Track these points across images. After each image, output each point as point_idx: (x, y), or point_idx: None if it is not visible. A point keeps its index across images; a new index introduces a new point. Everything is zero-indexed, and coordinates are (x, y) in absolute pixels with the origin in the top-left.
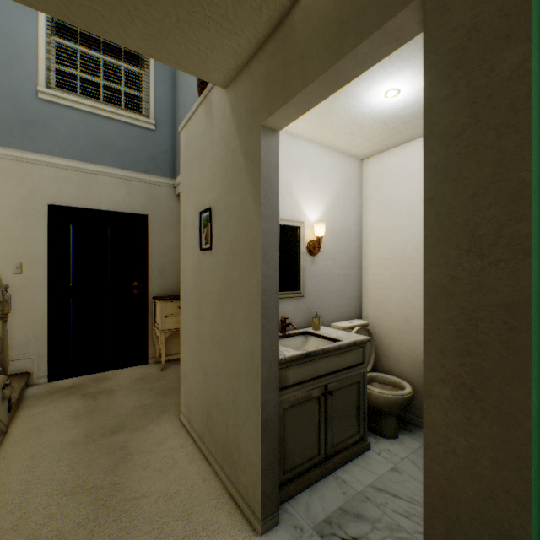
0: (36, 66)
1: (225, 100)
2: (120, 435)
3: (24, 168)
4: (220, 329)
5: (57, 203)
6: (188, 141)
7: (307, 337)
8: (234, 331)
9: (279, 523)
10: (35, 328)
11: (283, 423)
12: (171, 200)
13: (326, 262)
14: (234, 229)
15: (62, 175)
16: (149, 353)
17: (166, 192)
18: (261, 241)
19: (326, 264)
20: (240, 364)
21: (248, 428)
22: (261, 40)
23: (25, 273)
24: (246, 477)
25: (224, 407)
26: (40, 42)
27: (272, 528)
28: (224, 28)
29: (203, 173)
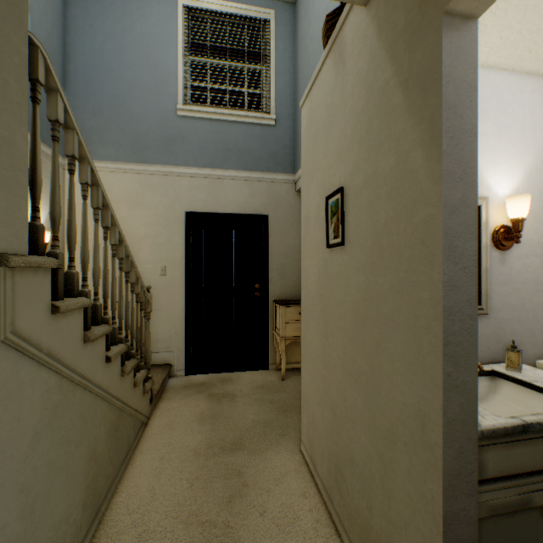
0: (176, 87)
1: (365, 23)
2: (237, 455)
3: (167, 181)
4: (357, 358)
5: (191, 210)
6: (310, 113)
7: (496, 380)
8: (383, 368)
9: None
10: (175, 325)
11: None
12: (291, 197)
13: (525, 261)
14: (381, 210)
15: (195, 183)
16: (270, 359)
17: (286, 189)
18: (443, 222)
19: (527, 263)
20: (395, 425)
21: (411, 539)
22: None
23: (168, 275)
24: None
25: (362, 475)
26: (179, 64)
27: None
28: None
29: (331, 144)
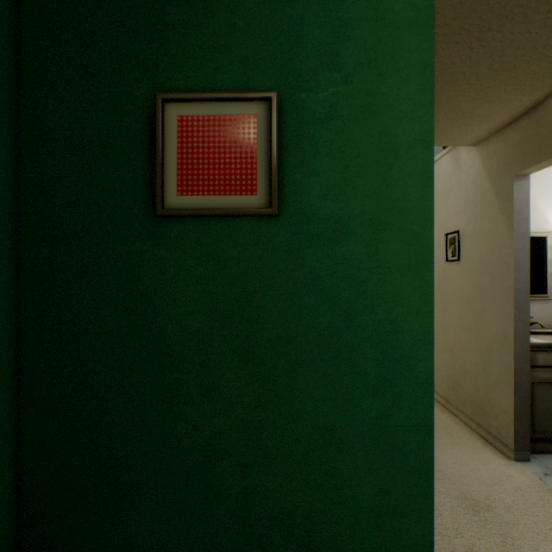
0: None
1: (474, 154)
2: None
3: None
4: (468, 318)
5: None
6: None
7: None
8: (484, 319)
9: (529, 461)
10: None
11: (531, 394)
12: None
13: None
14: (483, 246)
15: None
16: None
17: None
18: (513, 256)
19: None
20: (491, 343)
21: (499, 387)
22: (514, 117)
23: None
24: (497, 422)
25: (472, 375)
26: None
27: (523, 461)
28: (484, 121)
29: (448, 205)
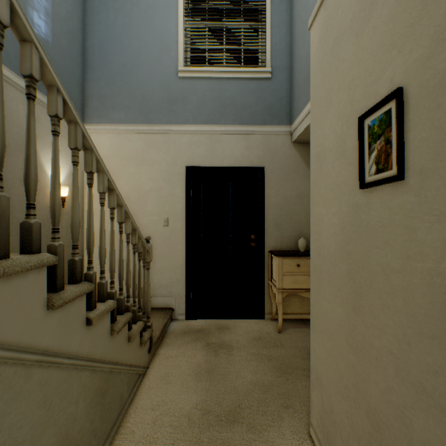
0: (177, 51)
1: None
2: (234, 431)
3: (169, 139)
4: (444, 372)
5: (191, 165)
6: (326, 23)
7: None
8: None
9: None
10: (176, 272)
11: None
12: (287, 148)
13: None
14: None
15: (194, 139)
16: (265, 308)
17: (282, 141)
18: None
19: None
20: None
21: None
22: None
23: (170, 226)
24: None
25: None
26: (180, 30)
27: None
28: None
29: (368, 39)
